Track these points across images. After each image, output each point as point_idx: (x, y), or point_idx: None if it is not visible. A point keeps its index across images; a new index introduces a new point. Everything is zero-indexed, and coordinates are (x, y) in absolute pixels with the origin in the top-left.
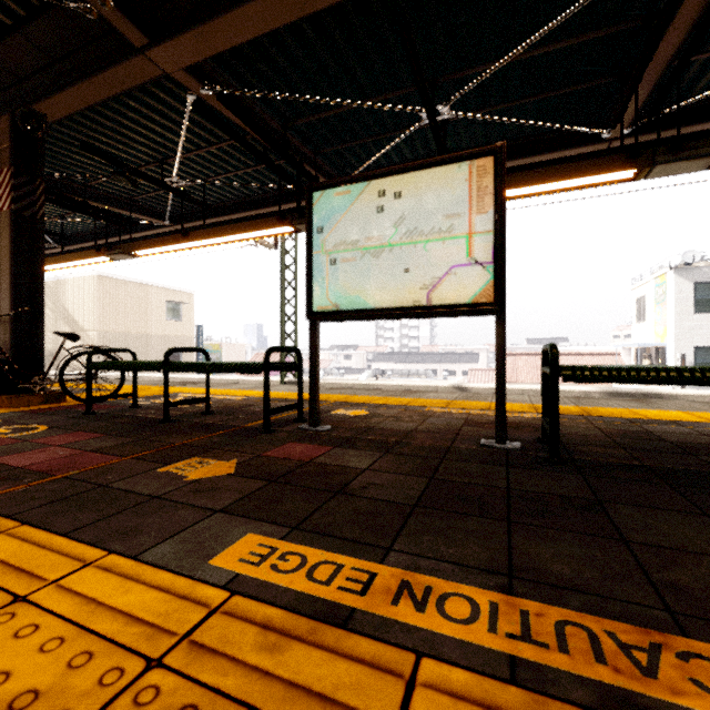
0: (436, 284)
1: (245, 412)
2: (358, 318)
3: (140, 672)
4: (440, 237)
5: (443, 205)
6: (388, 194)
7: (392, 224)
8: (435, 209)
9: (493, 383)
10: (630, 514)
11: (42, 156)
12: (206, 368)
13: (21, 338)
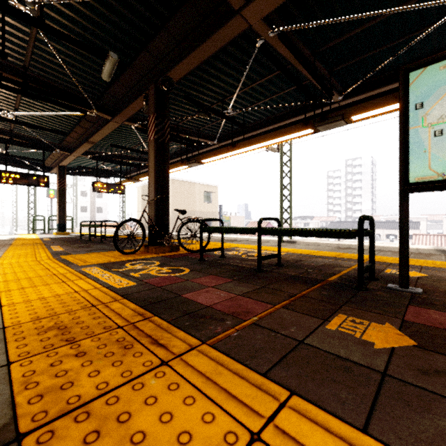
0: None
1: (306, 266)
2: None
3: None
4: None
5: None
6: None
7: None
8: None
9: (438, 245)
10: None
11: (168, 106)
12: (297, 233)
13: (158, 213)
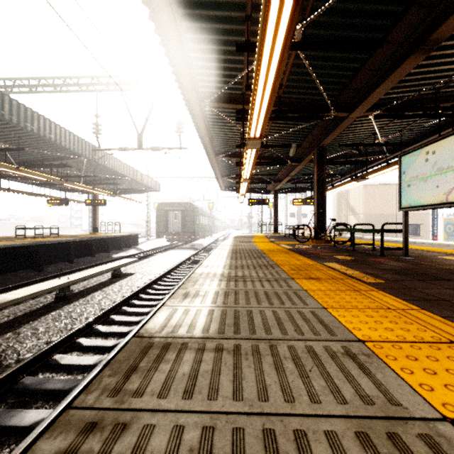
0: (449, 192)
1: (391, 252)
2: (424, 209)
3: (305, 265)
4: (451, 170)
5: (452, 154)
6: (429, 153)
7: (431, 166)
8: (449, 156)
9: None
10: (450, 282)
11: (325, 157)
12: (363, 231)
13: (319, 221)
